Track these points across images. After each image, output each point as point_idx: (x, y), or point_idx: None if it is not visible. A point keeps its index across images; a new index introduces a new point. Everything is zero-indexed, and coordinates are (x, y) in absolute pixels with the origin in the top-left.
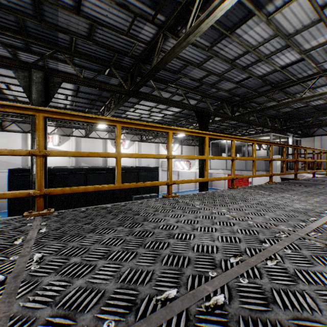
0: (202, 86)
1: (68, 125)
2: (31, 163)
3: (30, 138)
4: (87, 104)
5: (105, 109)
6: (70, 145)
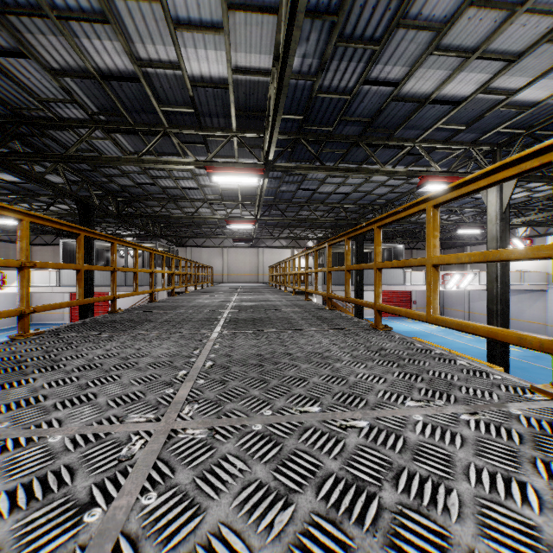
0: (94, 172)
1: None
2: None
3: None
4: None
5: None
6: None
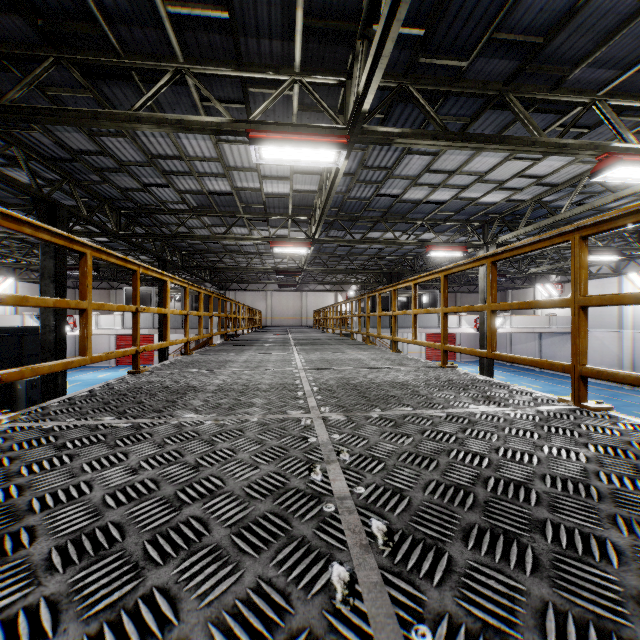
0: None
1: None
2: (57, 319)
3: (56, 289)
4: None
5: None
6: None
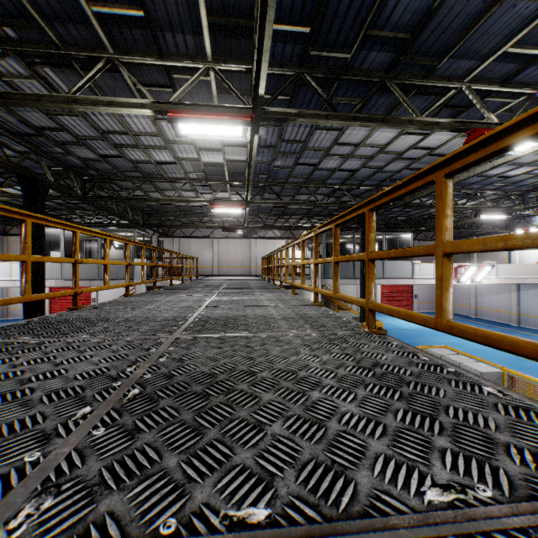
0: (40, 137)
1: None
2: None
3: None
4: None
5: None
6: None
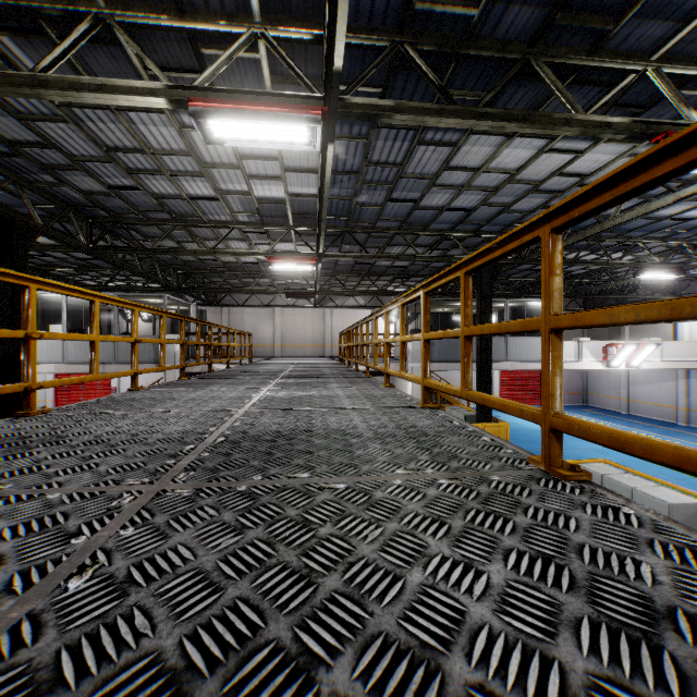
0: (18, 158)
1: None
2: None
3: None
4: None
5: None
6: None
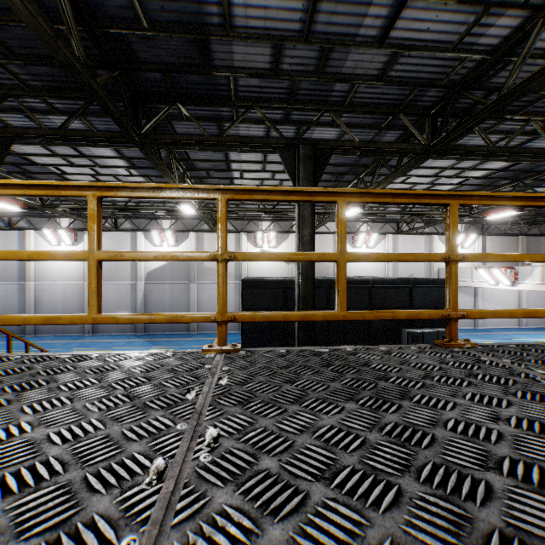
0: None
1: (288, 217)
2: (298, 272)
3: (298, 238)
4: (327, 183)
5: (357, 185)
6: (289, 246)
